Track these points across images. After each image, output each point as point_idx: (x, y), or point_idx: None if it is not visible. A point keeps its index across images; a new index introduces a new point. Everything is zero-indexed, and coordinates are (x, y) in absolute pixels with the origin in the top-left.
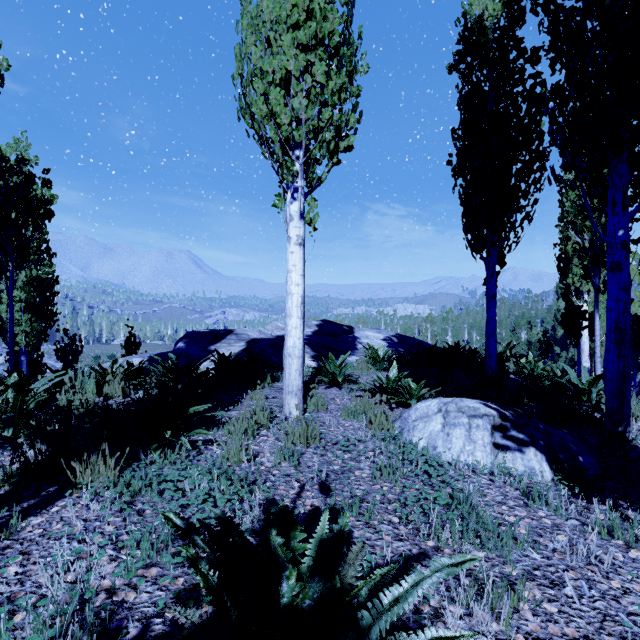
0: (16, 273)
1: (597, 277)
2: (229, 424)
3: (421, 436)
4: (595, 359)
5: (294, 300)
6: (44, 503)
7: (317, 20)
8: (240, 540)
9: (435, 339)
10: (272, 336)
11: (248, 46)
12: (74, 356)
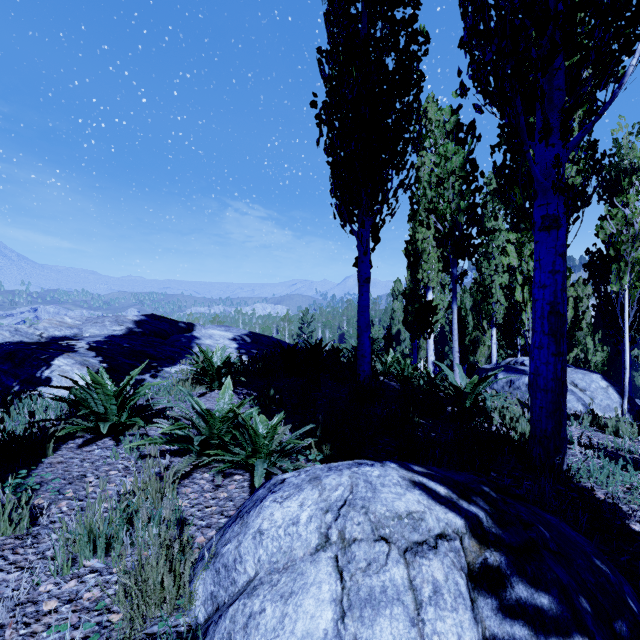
0: None
1: (455, 268)
2: None
3: None
4: (454, 354)
5: None
6: None
7: None
8: None
9: (292, 338)
10: (42, 338)
11: None
12: None
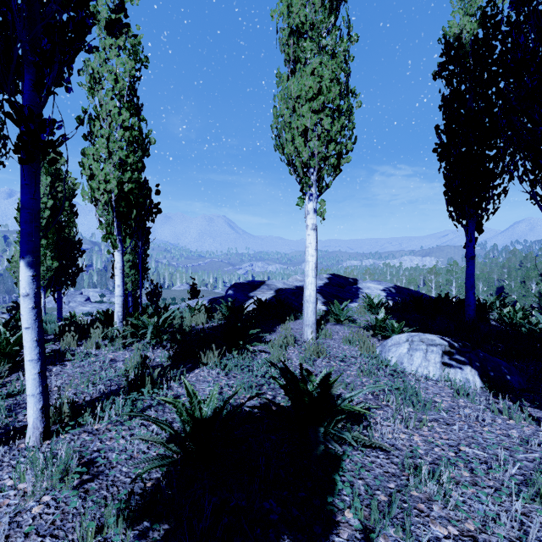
0: (142, 248)
1: None
2: (271, 342)
3: (393, 356)
4: None
5: (310, 266)
6: (190, 369)
7: (324, 94)
8: (289, 376)
9: (439, 289)
10: (293, 286)
11: (281, 109)
12: (157, 298)
